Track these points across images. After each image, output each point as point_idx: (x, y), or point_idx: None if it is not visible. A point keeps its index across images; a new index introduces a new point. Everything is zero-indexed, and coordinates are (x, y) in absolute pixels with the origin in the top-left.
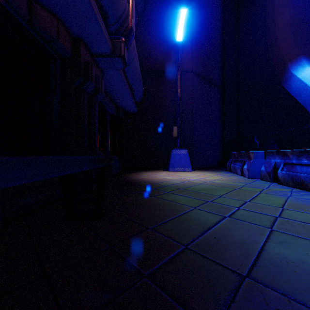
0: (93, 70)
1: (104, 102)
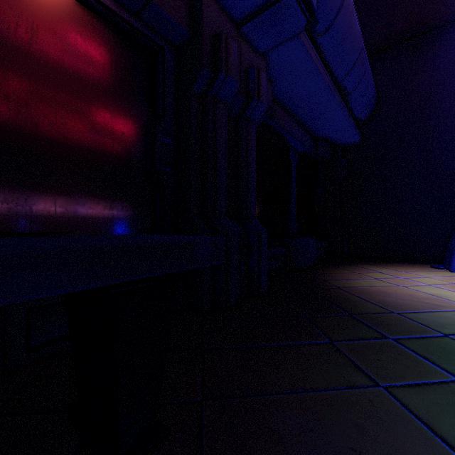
0: (231, 49)
1: (283, 129)
